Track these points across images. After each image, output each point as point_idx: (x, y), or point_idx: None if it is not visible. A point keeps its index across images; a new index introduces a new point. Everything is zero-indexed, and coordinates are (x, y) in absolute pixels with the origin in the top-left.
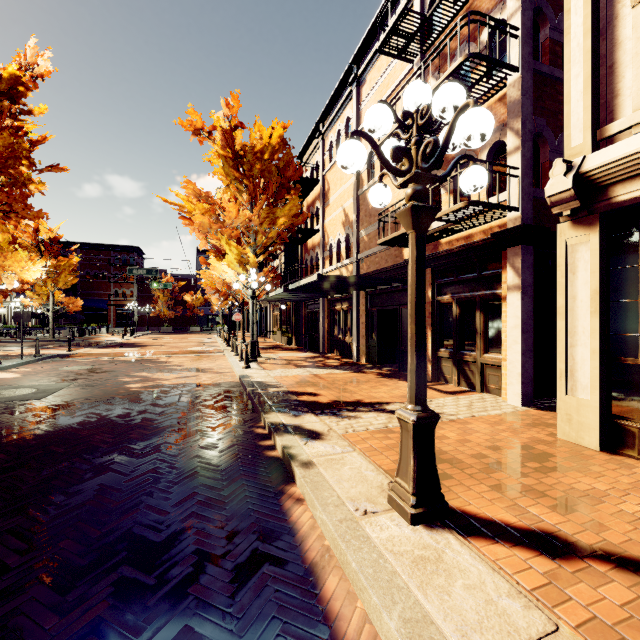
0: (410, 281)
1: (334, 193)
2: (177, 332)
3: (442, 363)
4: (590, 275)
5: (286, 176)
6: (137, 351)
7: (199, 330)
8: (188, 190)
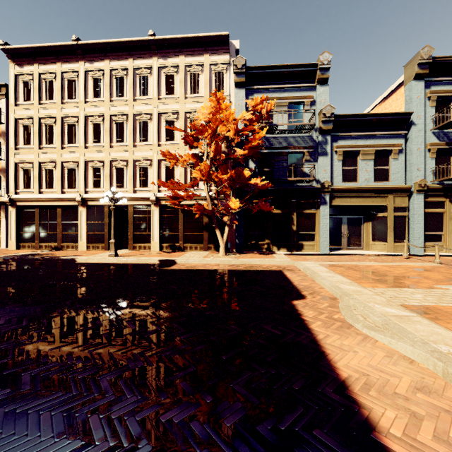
0: None
1: None
2: None
3: None
4: (14, 217)
5: None
6: None
7: None
8: None
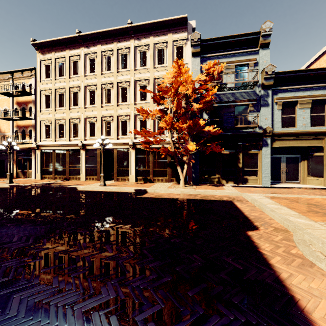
0: (9, 159)
1: None
2: None
3: (19, 173)
4: (39, 157)
5: None
6: None
7: None
8: None
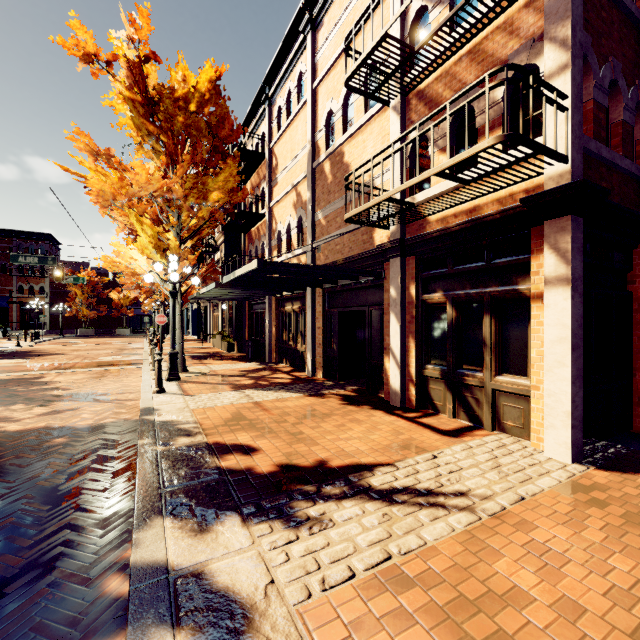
0: None
1: (283, 169)
2: (100, 335)
3: (429, 385)
4: None
5: (220, 137)
6: (20, 364)
7: (128, 333)
8: (78, 143)
